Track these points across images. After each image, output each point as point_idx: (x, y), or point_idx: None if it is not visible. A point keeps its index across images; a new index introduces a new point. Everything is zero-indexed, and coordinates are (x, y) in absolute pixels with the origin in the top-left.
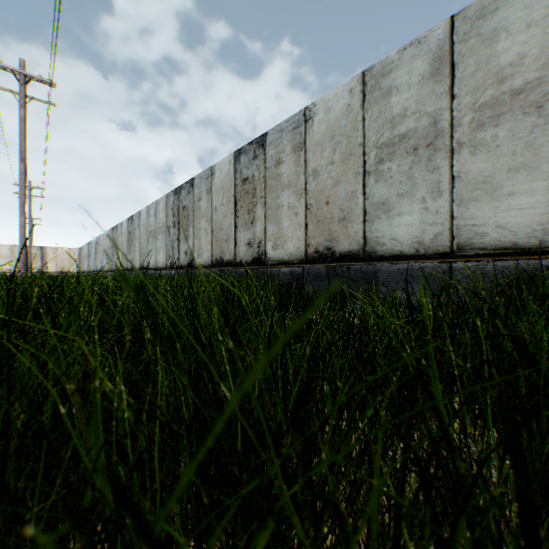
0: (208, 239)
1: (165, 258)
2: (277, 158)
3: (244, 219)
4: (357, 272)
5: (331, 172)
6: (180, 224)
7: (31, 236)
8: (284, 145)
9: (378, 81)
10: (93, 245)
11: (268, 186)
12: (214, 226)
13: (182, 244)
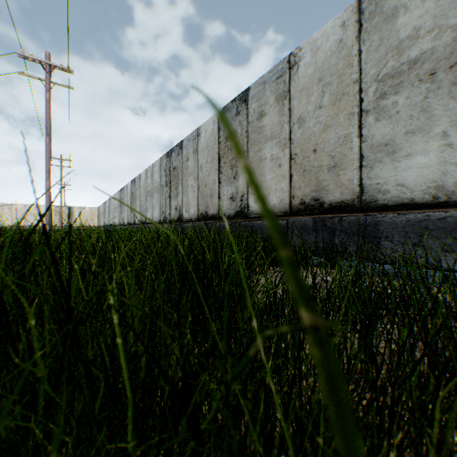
0: (195, 195)
1: (159, 214)
2: (260, 111)
3: (227, 174)
4: (351, 224)
5: (319, 117)
6: (171, 183)
7: (62, 198)
8: (267, 97)
9: (379, 5)
10: (107, 205)
11: (251, 140)
12: (199, 182)
13: (172, 201)
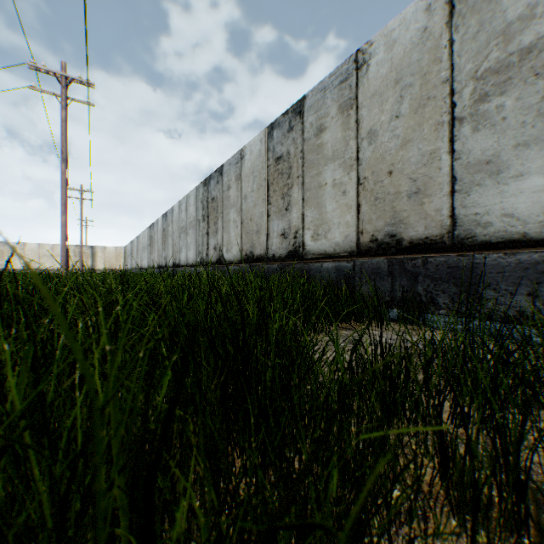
0: (238, 232)
1: (195, 254)
2: (318, 125)
3: (278, 205)
4: (439, 267)
5: (396, 130)
6: (209, 217)
7: (82, 236)
8: (327, 107)
9: None
10: (134, 244)
11: (307, 162)
12: (243, 216)
13: (211, 239)
